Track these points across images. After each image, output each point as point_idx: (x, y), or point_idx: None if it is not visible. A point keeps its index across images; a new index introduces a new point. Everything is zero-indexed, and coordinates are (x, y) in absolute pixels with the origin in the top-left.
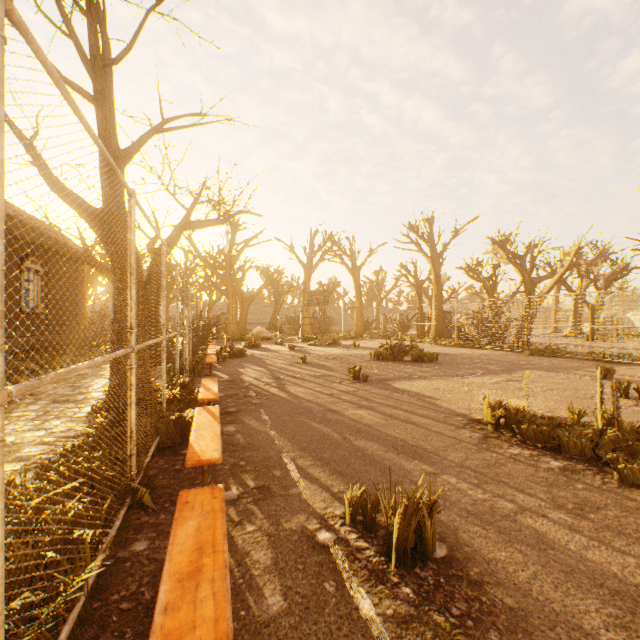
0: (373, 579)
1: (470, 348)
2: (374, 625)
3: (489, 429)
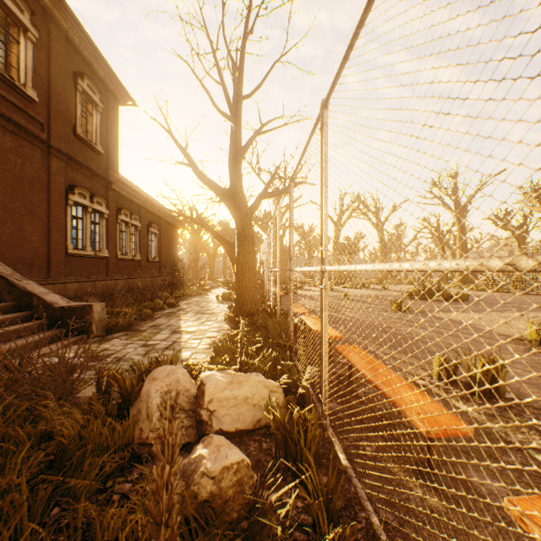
0: (464, 400)
1: (499, 292)
2: (473, 414)
3: (533, 344)
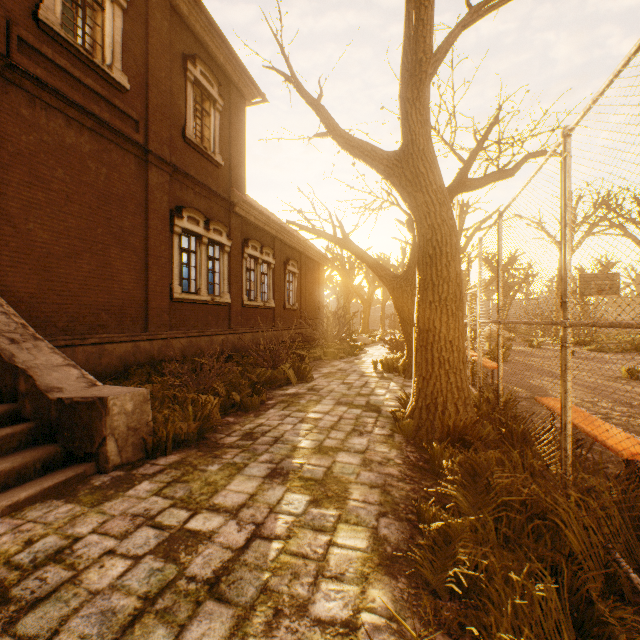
0: None
1: None
2: None
3: None
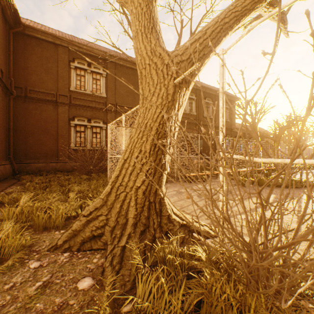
0: None
1: None
2: None
3: None
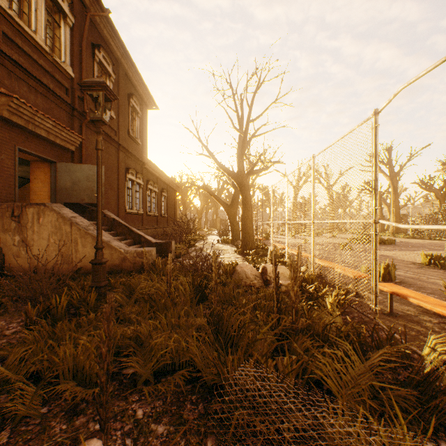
0: None
1: (422, 239)
2: None
3: (424, 265)
